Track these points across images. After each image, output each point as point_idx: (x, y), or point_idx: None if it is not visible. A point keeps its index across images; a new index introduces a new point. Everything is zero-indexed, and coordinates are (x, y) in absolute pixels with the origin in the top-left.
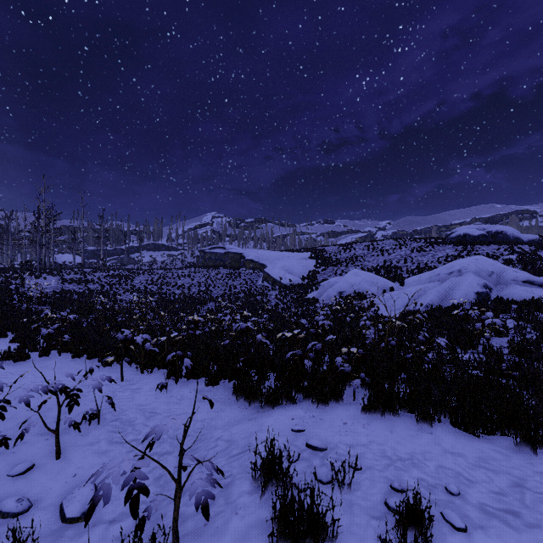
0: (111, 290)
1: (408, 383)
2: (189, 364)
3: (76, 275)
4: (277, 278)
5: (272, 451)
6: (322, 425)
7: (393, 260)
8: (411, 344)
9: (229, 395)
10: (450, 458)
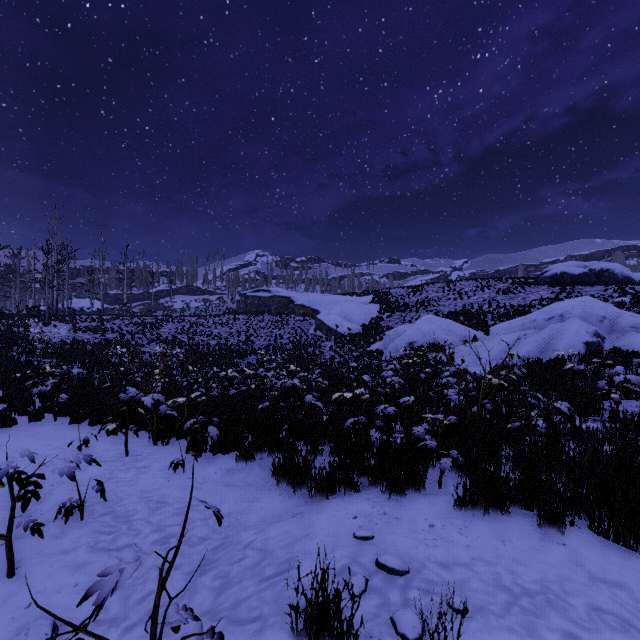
0: (133, 340)
1: (516, 464)
2: (215, 434)
3: (93, 322)
4: (332, 326)
5: (325, 589)
6: (399, 528)
7: (474, 305)
8: (512, 408)
9: (267, 477)
10: (604, 592)
